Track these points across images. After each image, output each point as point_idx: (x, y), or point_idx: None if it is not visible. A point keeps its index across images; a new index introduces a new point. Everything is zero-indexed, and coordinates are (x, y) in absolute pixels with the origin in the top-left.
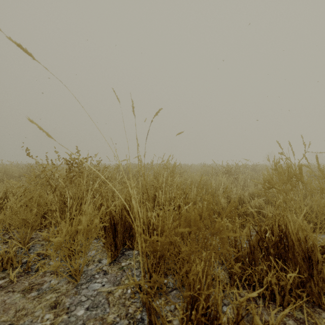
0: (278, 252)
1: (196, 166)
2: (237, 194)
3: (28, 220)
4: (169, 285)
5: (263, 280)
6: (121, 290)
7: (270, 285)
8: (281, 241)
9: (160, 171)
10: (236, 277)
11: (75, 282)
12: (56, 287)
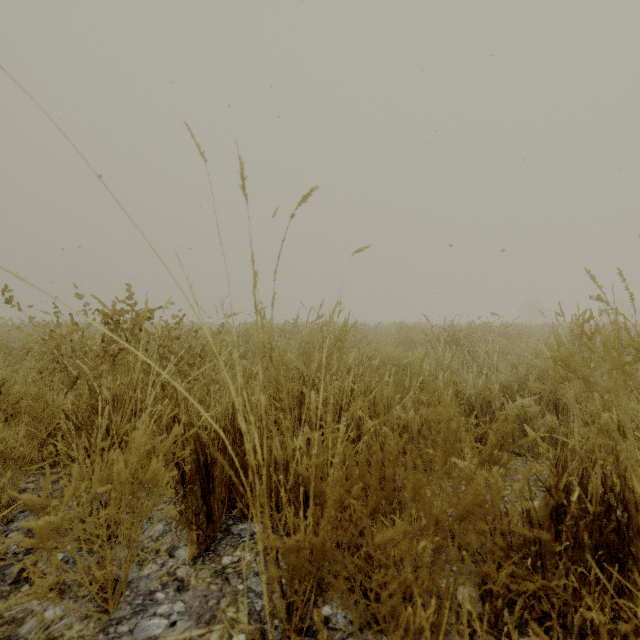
0: (603, 539)
1: (387, 328)
2: (478, 388)
3: (12, 451)
4: (336, 623)
5: (569, 611)
6: (216, 639)
7: (592, 630)
8: (607, 512)
9: (313, 339)
10: (501, 604)
11: (104, 616)
12: (54, 629)
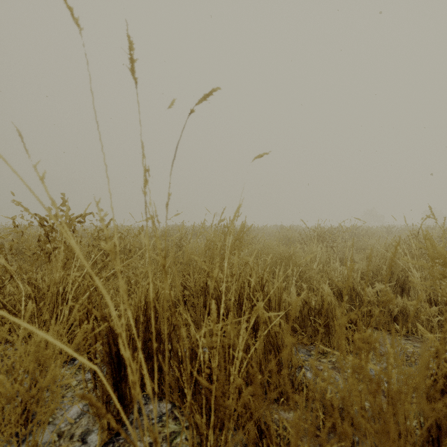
0: None
1: (270, 229)
2: (344, 275)
3: None
4: None
5: None
6: None
7: None
8: None
9: (216, 238)
10: None
11: None
12: None
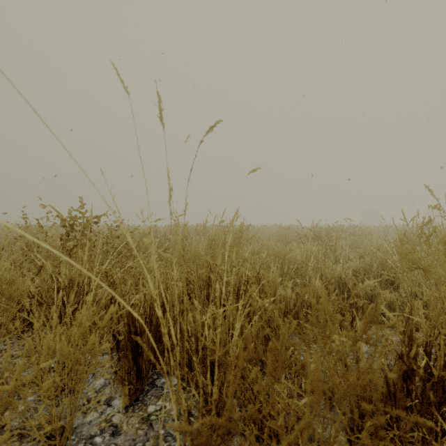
0: (445, 396)
1: (269, 229)
2: (336, 272)
3: None
4: None
5: None
6: None
7: None
8: None
9: (217, 237)
10: None
11: None
12: None
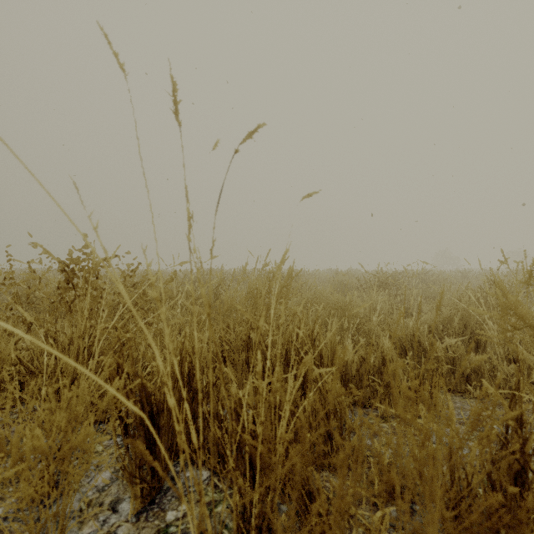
0: None
1: (323, 274)
2: (408, 328)
3: None
4: None
5: None
6: None
7: None
8: None
9: (260, 285)
10: None
11: None
12: None
